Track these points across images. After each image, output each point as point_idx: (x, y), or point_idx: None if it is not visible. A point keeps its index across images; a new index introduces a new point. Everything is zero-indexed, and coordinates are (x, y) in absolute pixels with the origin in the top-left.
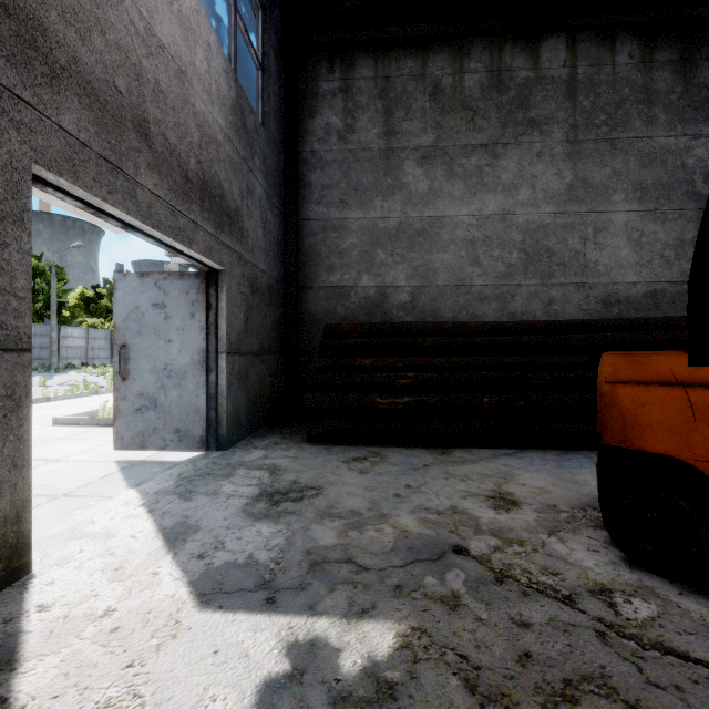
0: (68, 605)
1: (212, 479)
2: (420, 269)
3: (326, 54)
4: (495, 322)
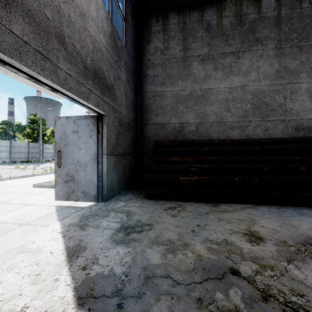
0: (3, 301)
1: (97, 217)
2: (200, 114)
3: (155, 13)
4: (240, 139)
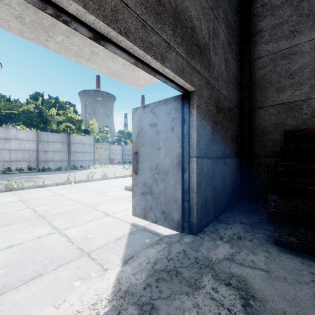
0: None
1: (177, 285)
2: None
3: None
4: None
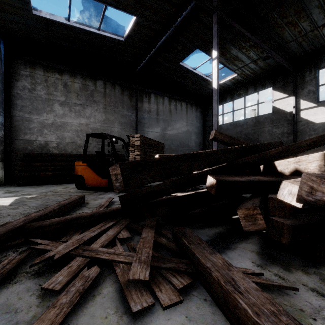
0: None
1: None
2: (60, 137)
3: (23, 62)
4: (79, 154)
